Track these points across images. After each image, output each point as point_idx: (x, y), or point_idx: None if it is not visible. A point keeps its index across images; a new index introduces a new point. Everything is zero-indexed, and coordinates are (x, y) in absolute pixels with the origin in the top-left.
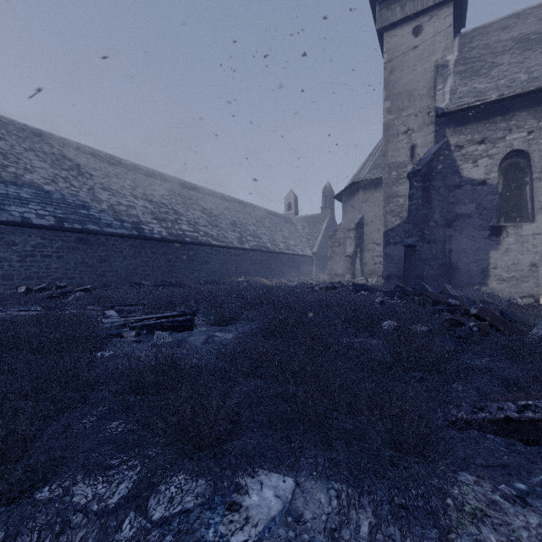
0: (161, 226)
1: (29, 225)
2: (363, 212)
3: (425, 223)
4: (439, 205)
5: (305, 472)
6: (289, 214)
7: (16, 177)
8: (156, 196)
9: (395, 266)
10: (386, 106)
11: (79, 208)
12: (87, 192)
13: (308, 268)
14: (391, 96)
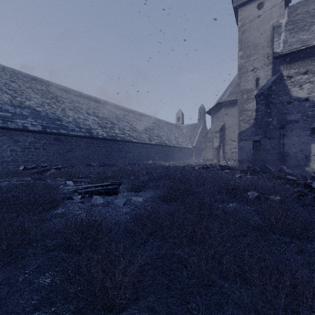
0: (103, 131)
1: (27, 130)
2: (224, 121)
3: (267, 127)
4: (276, 115)
5: None
6: (178, 124)
7: (21, 103)
8: (100, 113)
9: (245, 154)
10: (240, 54)
11: (56, 121)
12: (61, 111)
13: (190, 155)
14: (243, 47)
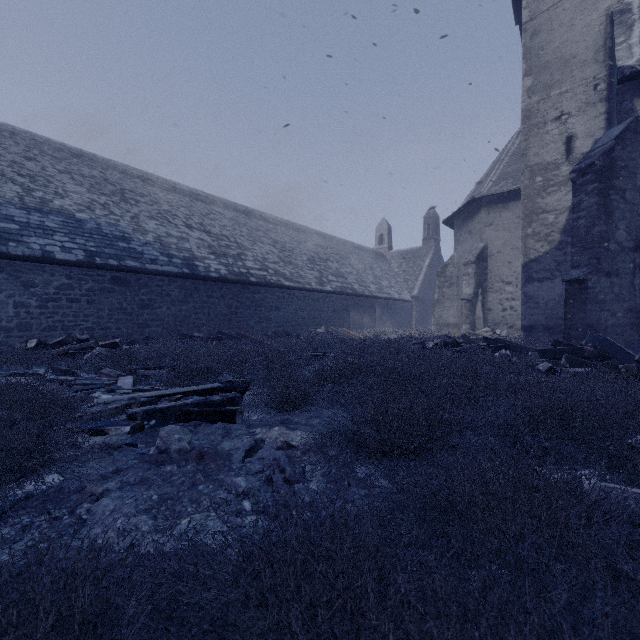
0: (219, 263)
1: (51, 261)
2: (486, 240)
3: (602, 246)
4: (625, 217)
5: None
6: (380, 249)
7: (43, 203)
8: (215, 226)
9: (540, 312)
10: (526, 84)
11: (117, 240)
12: (130, 221)
13: (407, 315)
14: (534, 68)
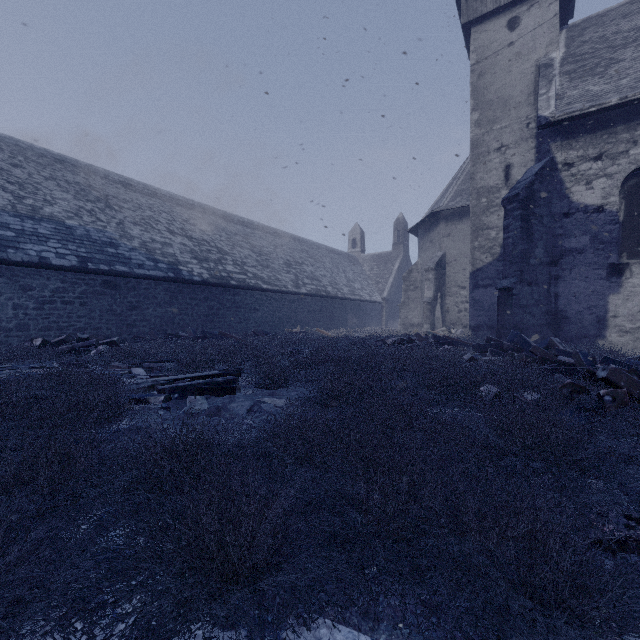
0: (202, 267)
1: (47, 266)
2: (445, 249)
3: (525, 261)
4: (543, 238)
5: (386, 624)
6: (354, 252)
7: (34, 210)
8: (196, 231)
9: (485, 314)
10: (474, 117)
11: (106, 246)
12: (116, 227)
13: (377, 316)
14: (480, 105)
